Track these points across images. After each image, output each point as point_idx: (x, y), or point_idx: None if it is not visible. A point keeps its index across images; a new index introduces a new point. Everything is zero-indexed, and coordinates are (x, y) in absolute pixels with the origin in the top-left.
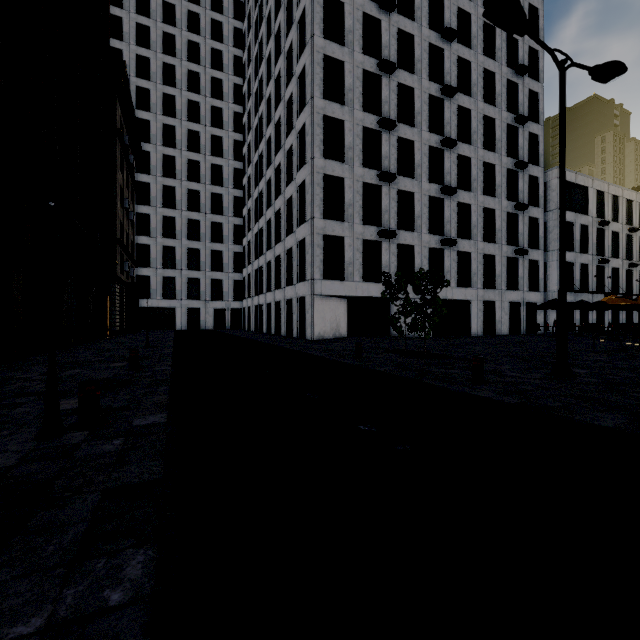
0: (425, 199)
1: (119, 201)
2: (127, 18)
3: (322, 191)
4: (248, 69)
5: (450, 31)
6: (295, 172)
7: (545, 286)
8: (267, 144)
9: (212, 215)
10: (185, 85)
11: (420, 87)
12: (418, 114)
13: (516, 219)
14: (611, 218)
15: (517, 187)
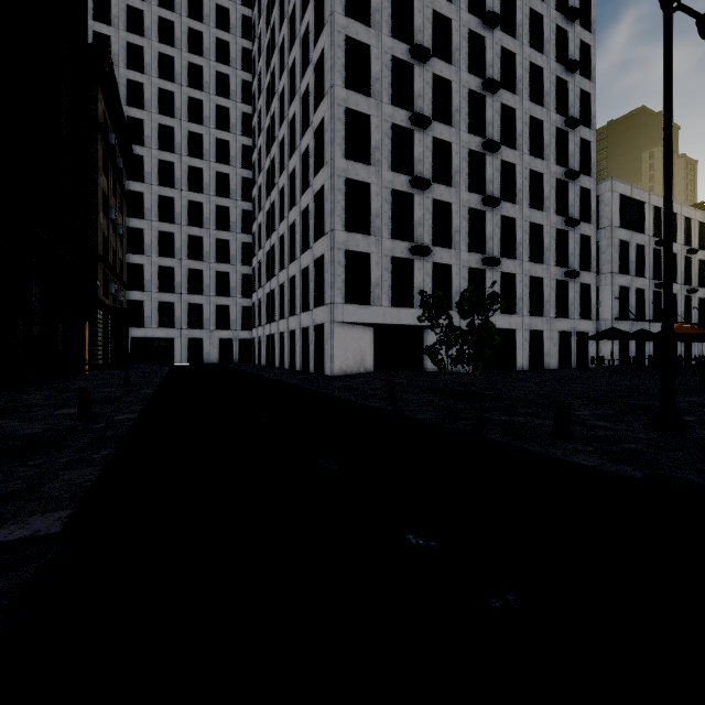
0: (464, 211)
1: (102, 210)
2: None
3: (344, 198)
4: (259, 62)
5: (493, 16)
6: (312, 177)
7: (597, 314)
8: (280, 147)
9: (217, 231)
10: (185, 80)
11: (458, 80)
12: (456, 111)
13: (566, 237)
14: None
15: (567, 200)
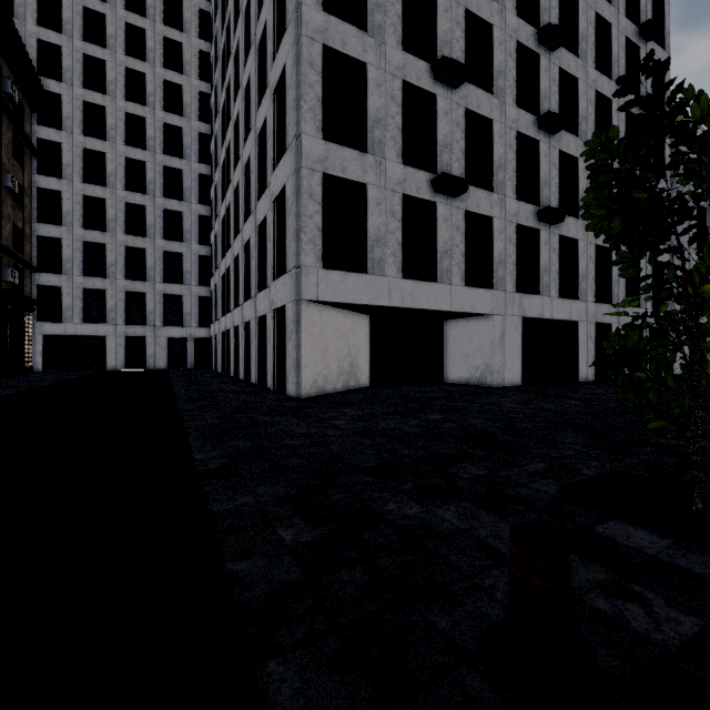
0: (510, 136)
1: None
2: None
3: (320, 80)
4: None
5: None
6: (270, 68)
7: None
8: (235, 62)
9: (165, 199)
10: None
11: None
12: None
13: None
14: None
15: None
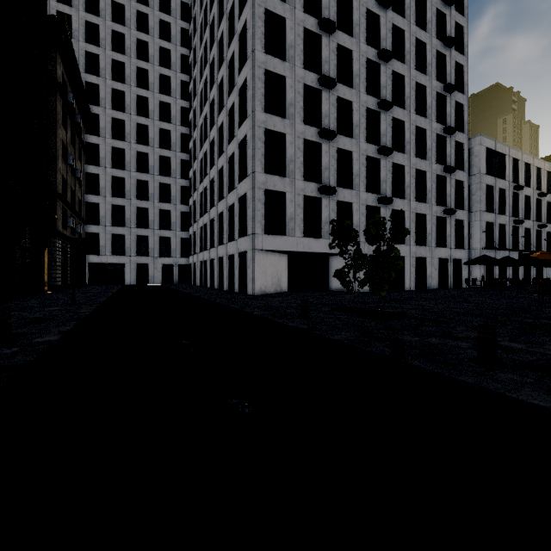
0: (363, 158)
1: (61, 156)
2: None
3: (263, 145)
4: (194, 39)
5: None
6: (237, 129)
7: (468, 244)
8: (211, 106)
9: (160, 176)
10: (134, 53)
11: (358, 50)
12: (356, 76)
13: (444, 181)
14: (524, 183)
15: (445, 151)
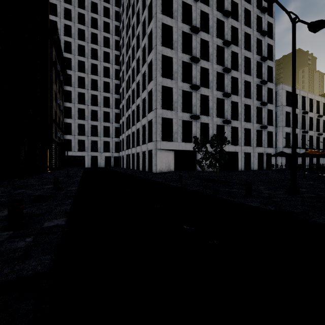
0: (214, 99)
1: (54, 99)
2: (59, 5)
3: (161, 94)
4: (122, 32)
5: (227, 12)
6: (147, 84)
7: (275, 145)
8: (132, 70)
9: (104, 108)
10: (90, 40)
11: (212, 41)
12: (211, 55)
13: (261, 110)
14: (309, 110)
15: (261, 93)
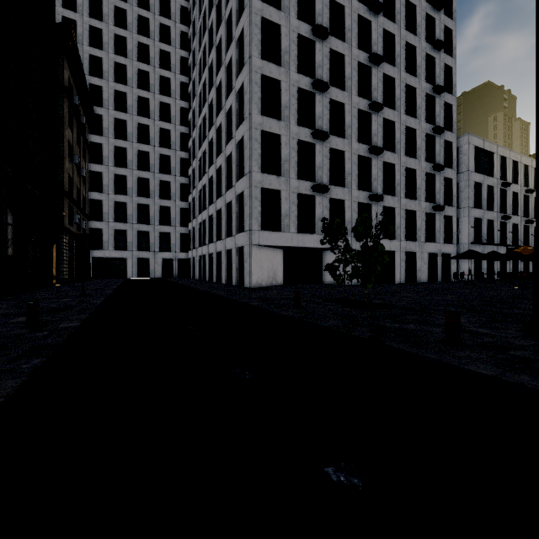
0: (355, 158)
1: (67, 156)
2: None
3: (260, 146)
4: (193, 42)
5: (377, 4)
6: (234, 130)
7: (457, 239)
8: (209, 107)
9: (161, 174)
10: (135, 56)
11: (350, 54)
12: (348, 79)
13: (433, 179)
14: (512, 180)
15: (434, 150)
